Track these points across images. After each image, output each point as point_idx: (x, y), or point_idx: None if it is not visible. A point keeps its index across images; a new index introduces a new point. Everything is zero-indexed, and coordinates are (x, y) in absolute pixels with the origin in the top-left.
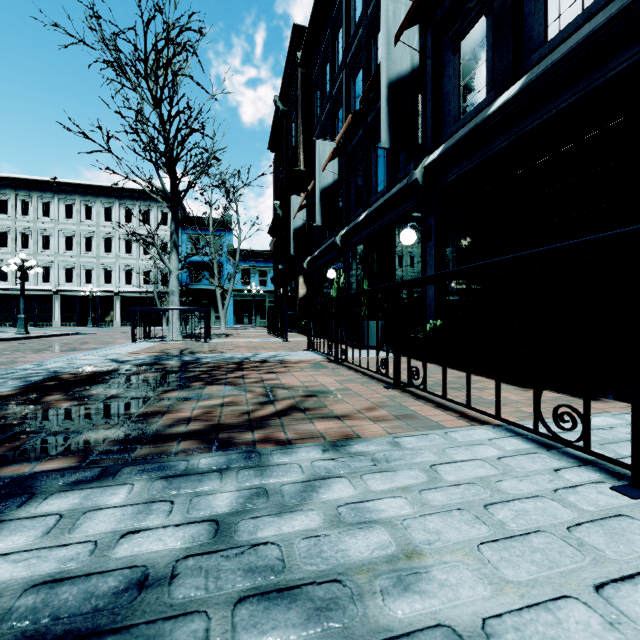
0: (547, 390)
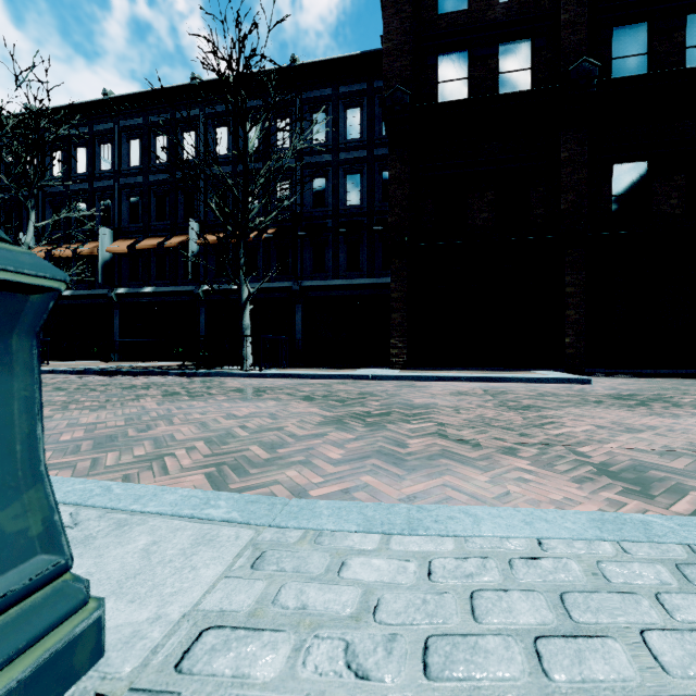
0: (73, 362)
